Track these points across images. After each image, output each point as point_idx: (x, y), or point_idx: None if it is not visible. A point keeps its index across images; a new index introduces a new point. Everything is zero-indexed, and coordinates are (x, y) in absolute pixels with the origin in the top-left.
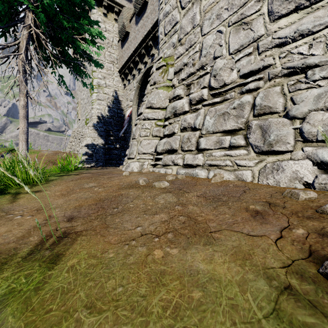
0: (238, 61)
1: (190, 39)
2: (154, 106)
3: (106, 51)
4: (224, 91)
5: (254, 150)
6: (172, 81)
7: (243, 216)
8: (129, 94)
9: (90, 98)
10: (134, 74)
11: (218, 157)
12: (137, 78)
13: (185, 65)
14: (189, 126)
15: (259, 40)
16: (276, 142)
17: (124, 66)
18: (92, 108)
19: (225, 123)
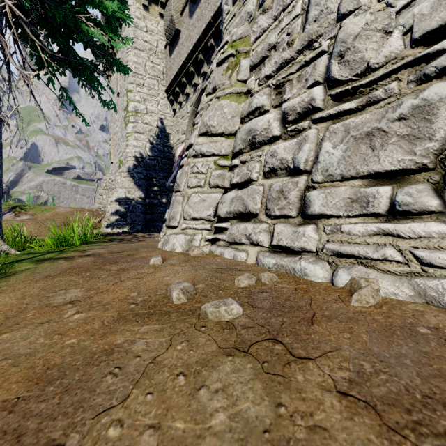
0: (404, 10)
1: None
2: (212, 132)
3: (147, 61)
4: (368, 85)
5: None
6: (247, 84)
7: None
8: (181, 123)
9: (125, 130)
10: (187, 93)
11: (359, 235)
12: (192, 98)
13: (272, 49)
14: (283, 165)
15: None
16: None
17: (174, 82)
18: (127, 146)
19: (376, 156)
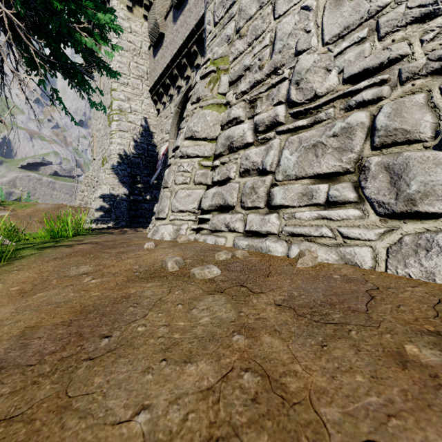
0: (339, 55)
1: (256, 26)
2: (196, 136)
3: (131, 61)
4: (315, 108)
5: (377, 210)
6: (227, 97)
7: (402, 385)
8: (164, 122)
9: (109, 128)
10: (171, 94)
11: (306, 220)
12: (176, 99)
13: (246, 70)
14: (255, 167)
15: (380, 14)
16: (423, 195)
17: (158, 83)
18: (111, 143)
19: (318, 162)
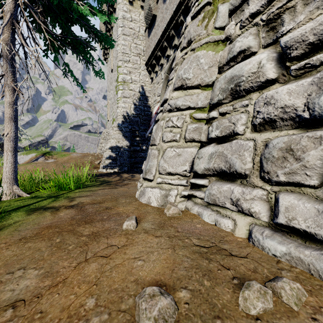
0: None
1: None
2: (187, 84)
3: (132, 43)
4: None
5: None
6: (226, 30)
7: None
8: (156, 87)
9: (116, 96)
10: (161, 64)
11: None
12: (165, 67)
13: None
14: (287, 115)
15: None
16: None
17: (151, 56)
18: (117, 107)
19: None
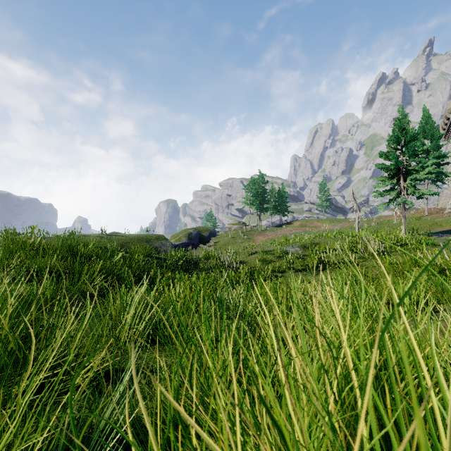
0: None
1: None
2: None
3: None
4: None
5: None
6: None
7: None
8: None
9: None
10: None
11: None
12: None
13: None
14: None
15: None
16: None
17: None
18: None
19: None
